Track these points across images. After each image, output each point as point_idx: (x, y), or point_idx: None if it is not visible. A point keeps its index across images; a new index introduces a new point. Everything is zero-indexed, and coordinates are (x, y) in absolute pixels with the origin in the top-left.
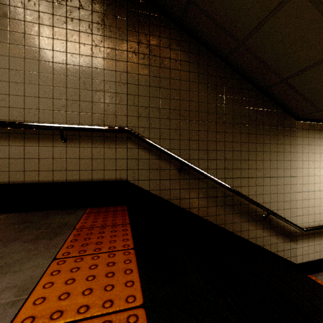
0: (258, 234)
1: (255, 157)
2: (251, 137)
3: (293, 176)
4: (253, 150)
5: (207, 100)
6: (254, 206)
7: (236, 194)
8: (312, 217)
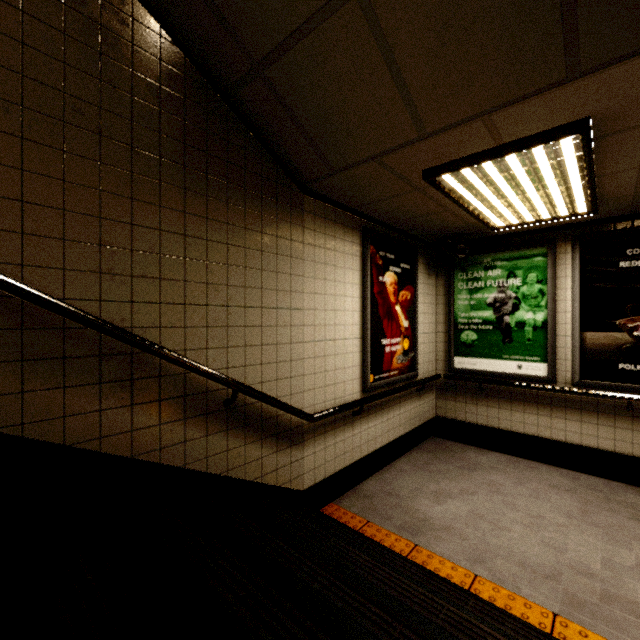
0: (213, 448)
1: (204, 254)
2: (194, 199)
3: (298, 309)
4: (200, 236)
5: (22, 34)
6: (201, 377)
7: (132, 344)
8: (331, 390)
